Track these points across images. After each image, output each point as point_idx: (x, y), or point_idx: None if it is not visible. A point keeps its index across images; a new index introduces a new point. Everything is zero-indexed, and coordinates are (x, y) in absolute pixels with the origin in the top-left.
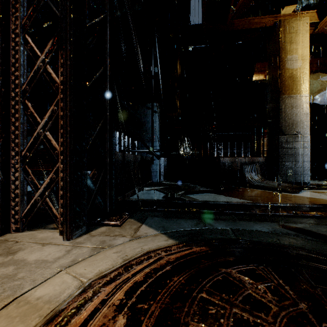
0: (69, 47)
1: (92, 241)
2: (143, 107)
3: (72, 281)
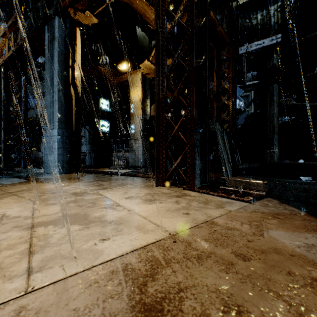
0: (4, 134)
1: None
2: (84, 129)
3: None
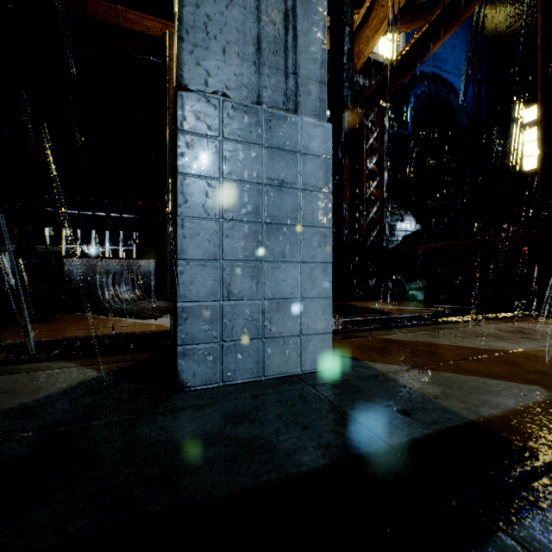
0: None
1: None
2: None
3: None
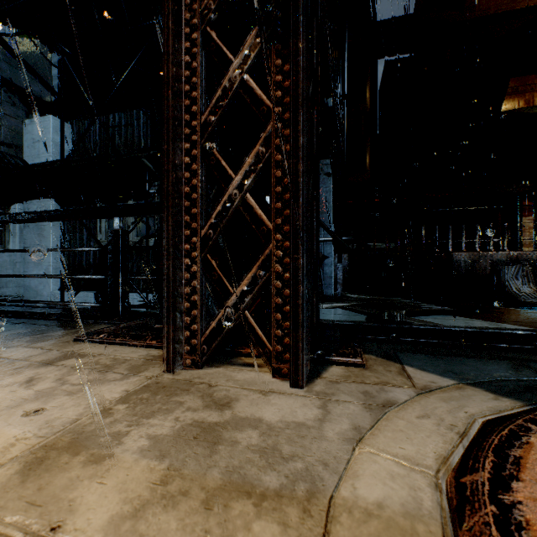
0: (301, 32)
1: (346, 392)
2: None
3: (408, 473)
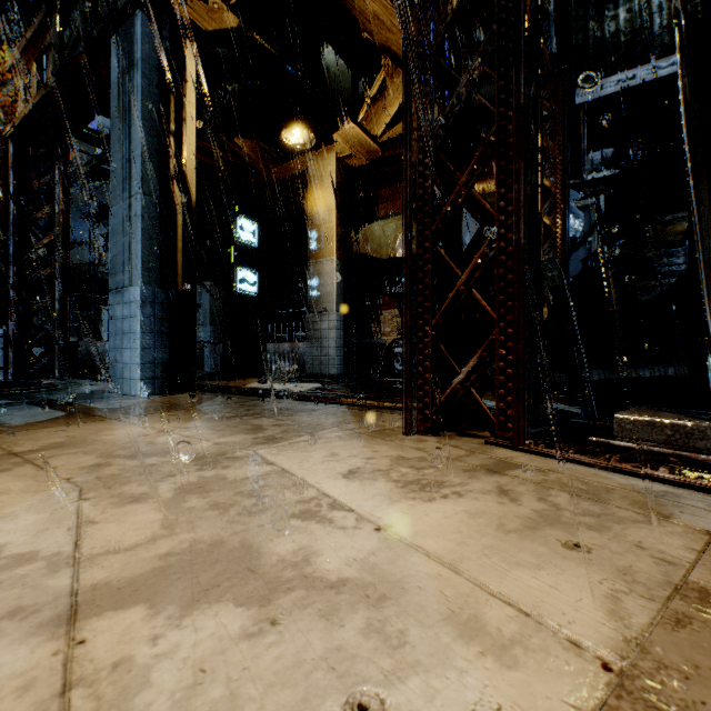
0: (14, 300)
1: None
2: (199, 287)
3: None
